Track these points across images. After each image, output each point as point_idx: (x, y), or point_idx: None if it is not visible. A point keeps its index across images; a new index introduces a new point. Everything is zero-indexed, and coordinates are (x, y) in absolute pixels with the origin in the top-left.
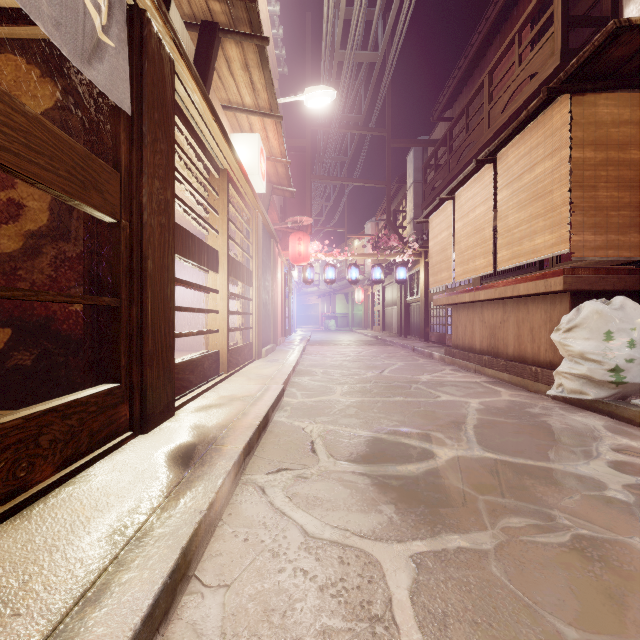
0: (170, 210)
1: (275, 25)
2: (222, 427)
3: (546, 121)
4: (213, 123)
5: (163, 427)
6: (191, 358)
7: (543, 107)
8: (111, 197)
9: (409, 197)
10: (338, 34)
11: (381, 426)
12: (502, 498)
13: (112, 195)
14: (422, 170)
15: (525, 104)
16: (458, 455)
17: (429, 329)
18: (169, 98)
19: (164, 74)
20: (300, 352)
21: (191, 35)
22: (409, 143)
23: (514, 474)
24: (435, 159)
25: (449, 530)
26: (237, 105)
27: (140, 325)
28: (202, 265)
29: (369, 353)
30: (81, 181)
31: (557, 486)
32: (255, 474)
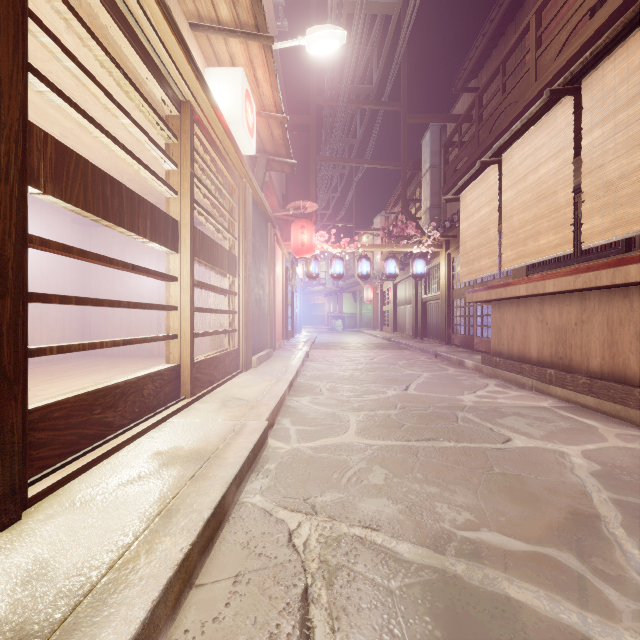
0: (1, 85)
1: None
2: (85, 580)
3: None
4: None
5: None
6: (109, 384)
7: None
8: None
9: (424, 184)
10: None
11: (442, 526)
12: None
13: None
14: (439, 153)
15: (595, 36)
16: None
17: (451, 330)
18: None
19: None
20: (301, 359)
21: None
22: (428, 118)
23: None
24: (459, 134)
25: None
26: (210, 22)
27: None
28: (139, 234)
29: (384, 359)
30: None
31: None
32: None
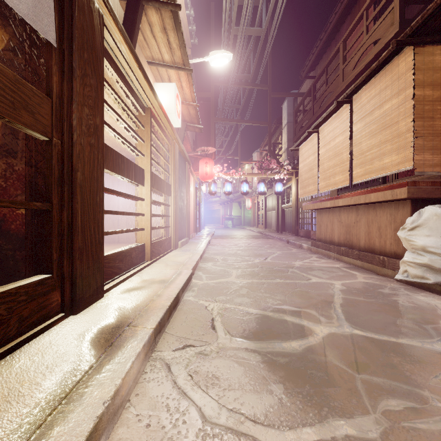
0: (99, 133)
1: (188, 7)
2: (139, 308)
3: (393, 68)
4: (138, 70)
5: (91, 308)
6: (120, 250)
7: (391, 58)
8: (43, 118)
9: (284, 134)
10: (234, 14)
11: (267, 304)
12: (376, 377)
13: (44, 117)
14: (293, 114)
15: (371, 62)
16: (332, 332)
17: (298, 227)
18: (98, 43)
19: (93, 23)
20: (206, 244)
21: (122, 4)
22: (284, 95)
23: (382, 351)
24: (303, 106)
25: (335, 414)
26: (158, 61)
27: (71, 225)
28: (130, 179)
29: (256, 244)
30: (10, 101)
31: (421, 364)
32: (164, 351)
